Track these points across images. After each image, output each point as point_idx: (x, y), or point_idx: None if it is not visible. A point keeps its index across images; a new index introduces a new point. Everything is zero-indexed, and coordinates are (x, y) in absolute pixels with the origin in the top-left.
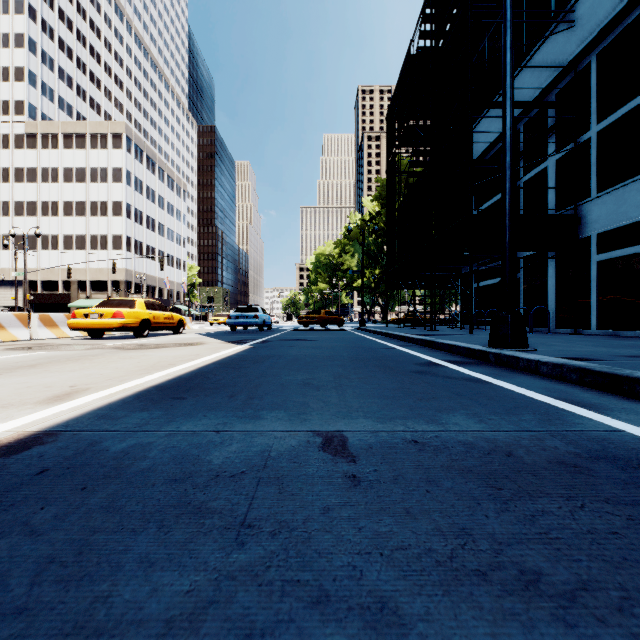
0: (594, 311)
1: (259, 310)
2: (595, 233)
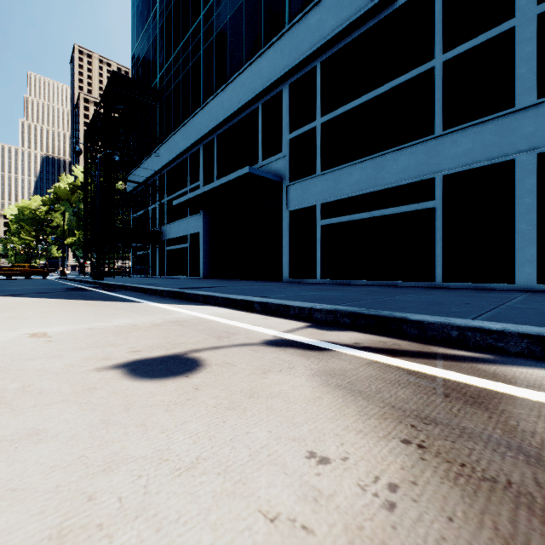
0: (166, 269)
1: None
2: (166, 239)
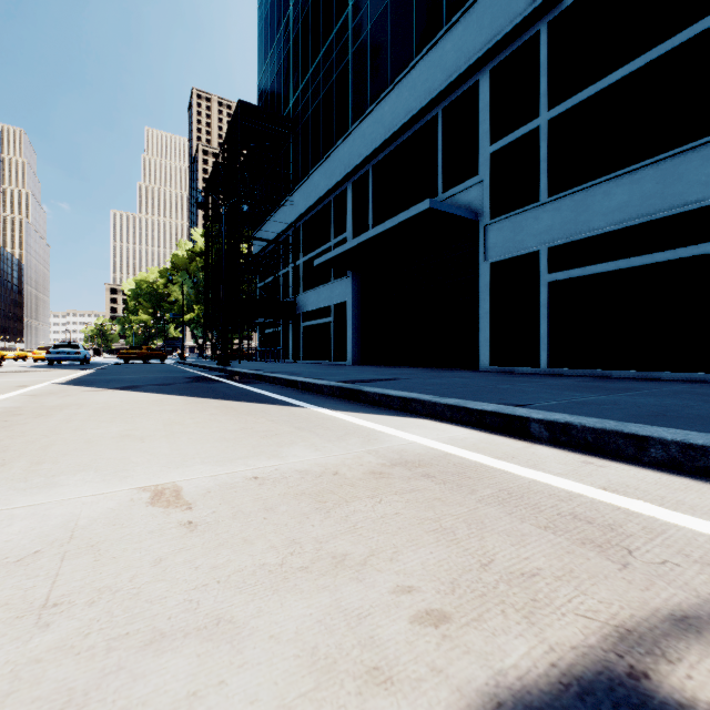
0: (301, 351)
1: (80, 347)
2: (302, 312)
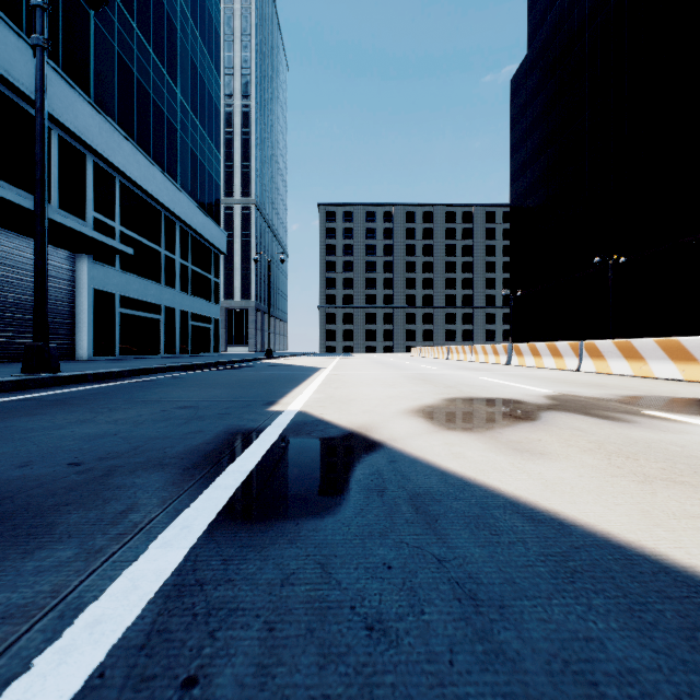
0: None
1: None
2: None
